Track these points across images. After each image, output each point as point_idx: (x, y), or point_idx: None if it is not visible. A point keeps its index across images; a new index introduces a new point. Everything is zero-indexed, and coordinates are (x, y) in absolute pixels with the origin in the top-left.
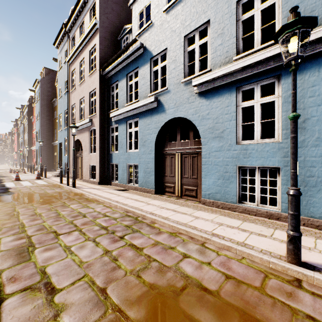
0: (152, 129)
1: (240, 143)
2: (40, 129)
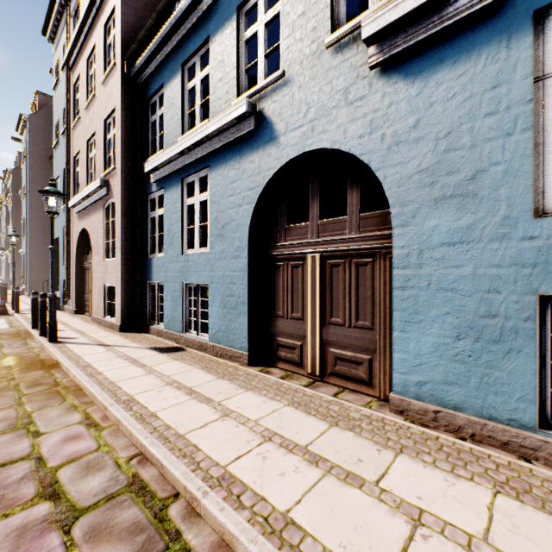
0: (241, 191)
1: (551, 211)
2: (28, 213)
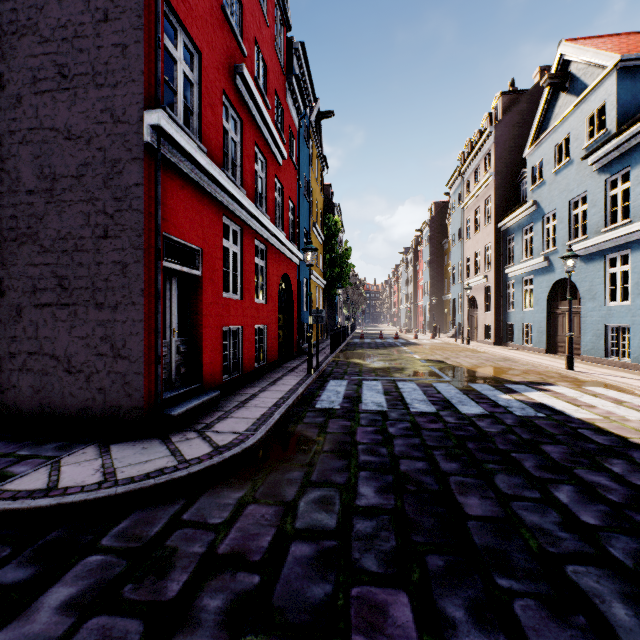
0: (543, 288)
1: (608, 304)
2: (429, 281)
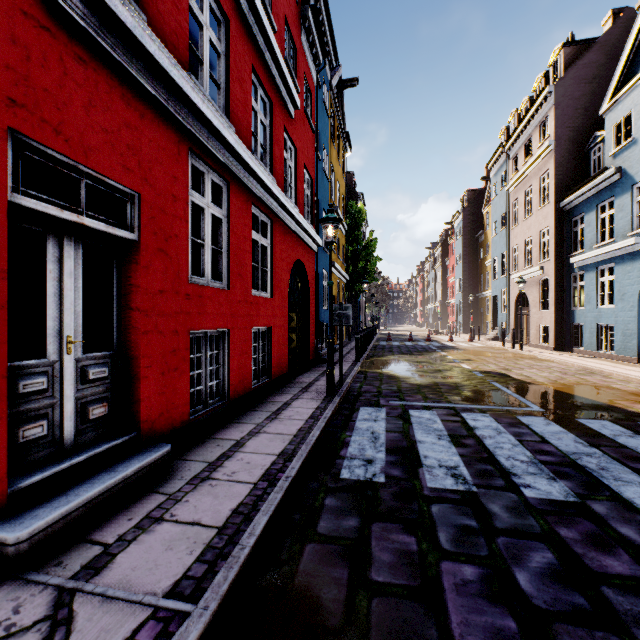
0: (633, 278)
1: None
2: (462, 277)
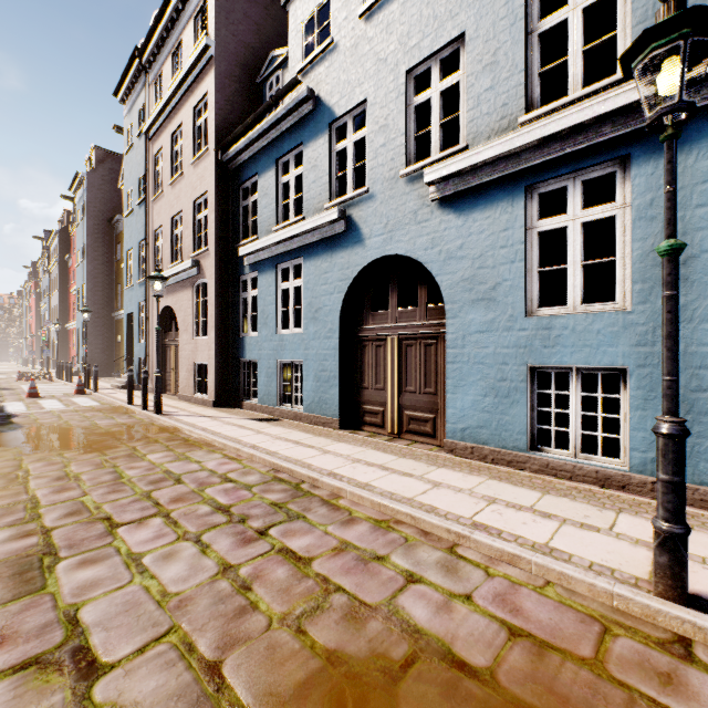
0: (333, 281)
1: (535, 313)
2: (86, 284)
